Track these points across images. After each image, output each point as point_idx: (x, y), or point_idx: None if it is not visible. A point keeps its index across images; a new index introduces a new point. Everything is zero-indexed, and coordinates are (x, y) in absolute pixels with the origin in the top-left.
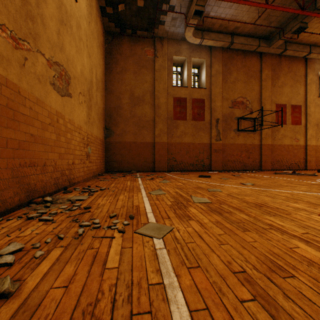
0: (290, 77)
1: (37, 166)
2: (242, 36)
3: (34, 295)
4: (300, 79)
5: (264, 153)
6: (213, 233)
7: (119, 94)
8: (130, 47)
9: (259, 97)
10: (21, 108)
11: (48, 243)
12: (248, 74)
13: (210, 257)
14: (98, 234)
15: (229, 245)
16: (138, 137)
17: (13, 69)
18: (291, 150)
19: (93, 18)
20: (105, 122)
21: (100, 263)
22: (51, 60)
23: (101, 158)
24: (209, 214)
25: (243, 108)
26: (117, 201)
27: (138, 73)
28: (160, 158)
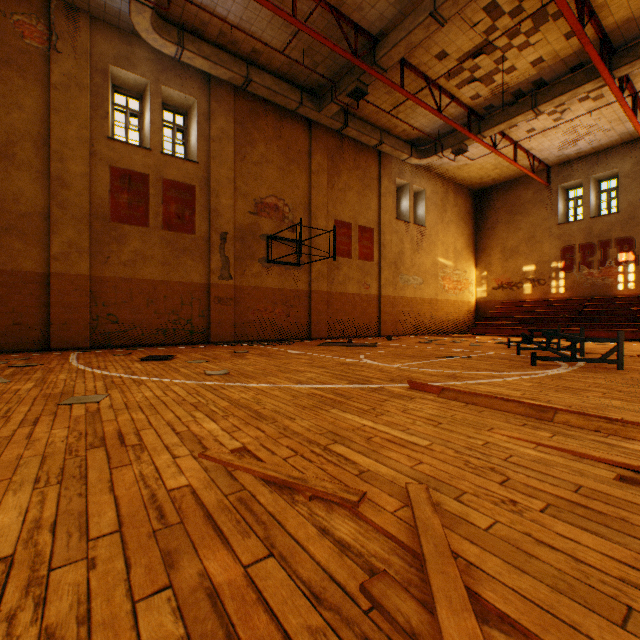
0: (357, 177)
1: None
2: (272, 74)
3: None
4: (372, 184)
5: (315, 308)
6: None
7: None
8: None
9: (308, 202)
10: None
11: None
12: (287, 154)
13: None
14: None
15: None
16: None
17: None
18: (359, 303)
19: None
20: None
21: None
22: None
23: None
24: None
25: (278, 219)
26: None
27: None
28: (68, 316)
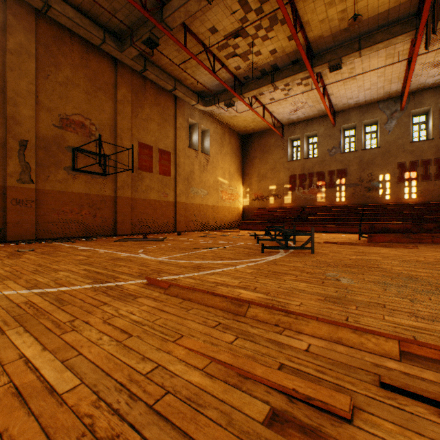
0: (158, 112)
1: None
2: (74, 8)
3: None
4: (170, 119)
5: (121, 210)
6: None
7: None
8: None
9: (114, 125)
10: None
11: None
12: (94, 82)
13: None
14: None
15: None
16: None
17: None
18: (159, 207)
19: None
20: None
21: None
22: None
23: None
24: None
25: (85, 135)
26: None
27: None
28: None
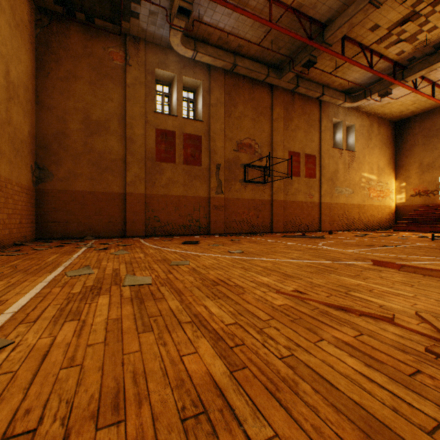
0: (304, 120)
1: None
2: (249, 59)
3: None
4: (314, 124)
5: (275, 211)
6: (80, 344)
7: (64, 114)
8: (84, 41)
9: (270, 140)
10: None
11: None
12: (257, 109)
13: (3, 404)
14: None
15: (80, 367)
16: (98, 185)
17: None
18: (305, 208)
19: None
20: (37, 156)
21: None
22: None
23: (23, 216)
24: (121, 306)
25: (251, 153)
26: None
27: (98, 85)
28: (134, 217)
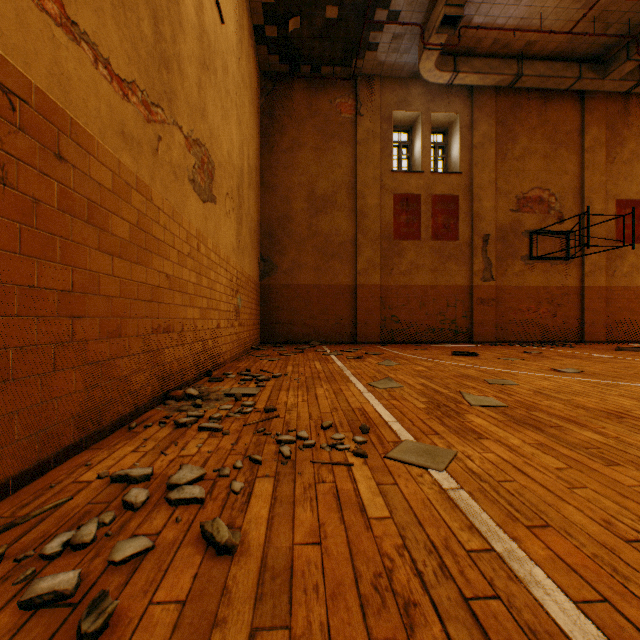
0: None
1: (173, 331)
2: (542, 59)
3: (271, 553)
4: None
5: (589, 306)
6: (543, 466)
7: (287, 193)
8: (308, 99)
9: (578, 186)
10: (153, 228)
11: (240, 470)
12: (553, 139)
13: (561, 509)
14: (319, 457)
15: (590, 490)
16: (323, 276)
17: (144, 159)
18: None
19: (244, 50)
20: (261, 247)
21: (353, 508)
22: (190, 136)
23: (254, 316)
24: (516, 429)
25: (541, 212)
26: (317, 399)
27: (324, 150)
28: (366, 317)
